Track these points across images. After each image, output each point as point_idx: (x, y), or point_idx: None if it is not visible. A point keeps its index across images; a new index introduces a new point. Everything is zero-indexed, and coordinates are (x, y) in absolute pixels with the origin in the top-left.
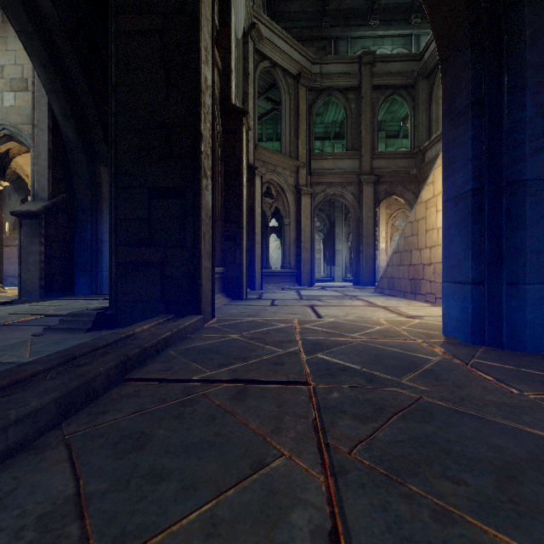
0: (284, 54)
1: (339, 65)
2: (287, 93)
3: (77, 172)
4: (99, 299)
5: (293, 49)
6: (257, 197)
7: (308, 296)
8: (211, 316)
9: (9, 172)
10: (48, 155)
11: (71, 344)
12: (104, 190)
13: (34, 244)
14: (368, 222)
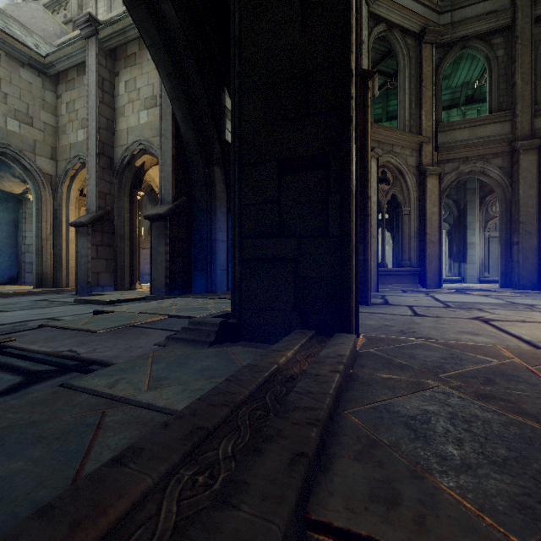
0: (404, 10)
1: (479, 4)
2: (407, 57)
3: (195, 175)
4: (214, 298)
5: (415, 2)
6: (373, 183)
7: (454, 302)
8: (354, 332)
9: (145, 186)
10: (172, 160)
11: (195, 368)
12: (217, 190)
13: (161, 245)
14: (528, 203)
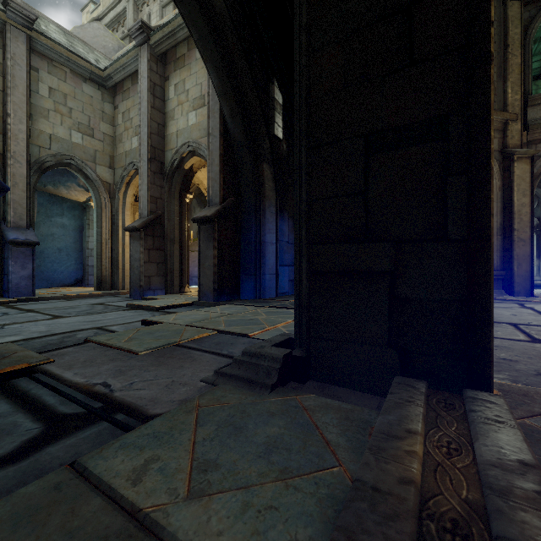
0: None
1: None
2: None
3: (243, 174)
4: (264, 306)
5: None
6: None
7: None
8: None
9: (194, 189)
10: (220, 159)
11: (257, 443)
12: (266, 189)
13: (209, 248)
14: None
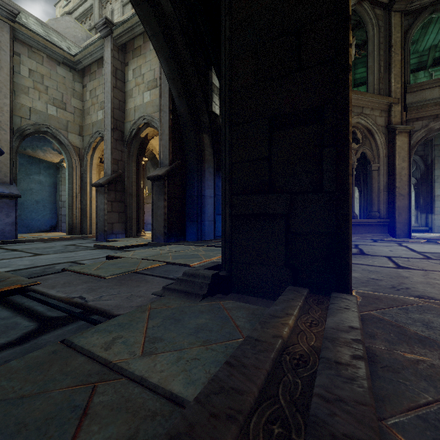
0: None
1: None
2: (376, 27)
3: (188, 142)
4: (204, 246)
5: None
6: None
7: (432, 253)
8: None
9: (148, 153)
10: (169, 130)
11: (189, 327)
12: (206, 154)
13: (160, 200)
14: None
